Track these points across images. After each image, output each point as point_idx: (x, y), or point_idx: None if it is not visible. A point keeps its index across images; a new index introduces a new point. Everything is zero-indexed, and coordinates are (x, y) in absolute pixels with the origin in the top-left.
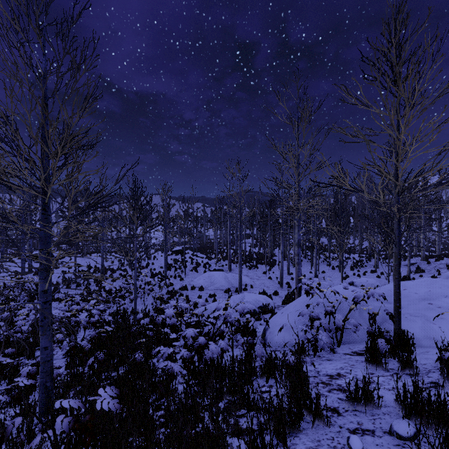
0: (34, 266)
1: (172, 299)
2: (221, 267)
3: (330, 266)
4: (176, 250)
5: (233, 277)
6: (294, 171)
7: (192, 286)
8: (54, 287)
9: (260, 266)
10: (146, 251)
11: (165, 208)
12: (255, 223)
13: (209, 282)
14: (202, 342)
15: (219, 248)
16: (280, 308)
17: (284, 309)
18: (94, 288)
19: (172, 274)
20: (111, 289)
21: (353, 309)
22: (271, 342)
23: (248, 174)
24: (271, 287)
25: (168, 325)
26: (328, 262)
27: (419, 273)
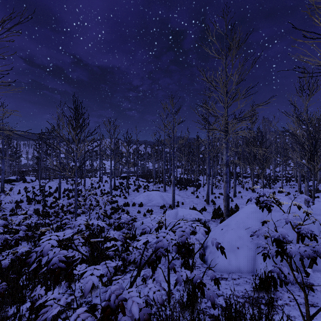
0: (8, 187)
1: (115, 214)
2: (157, 188)
3: (244, 188)
4: (123, 176)
5: (168, 196)
6: (224, 96)
7: (133, 203)
8: (16, 203)
9: (189, 187)
10: (99, 176)
11: (111, 138)
12: (183, 156)
13: (147, 200)
14: (112, 298)
15: (157, 175)
16: (210, 222)
17: (224, 225)
18: (49, 204)
19: (118, 194)
20: (58, 205)
21: (311, 226)
22: (213, 264)
23: (180, 109)
24: (199, 204)
25: (66, 256)
26: (242, 184)
27: (319, 192)
